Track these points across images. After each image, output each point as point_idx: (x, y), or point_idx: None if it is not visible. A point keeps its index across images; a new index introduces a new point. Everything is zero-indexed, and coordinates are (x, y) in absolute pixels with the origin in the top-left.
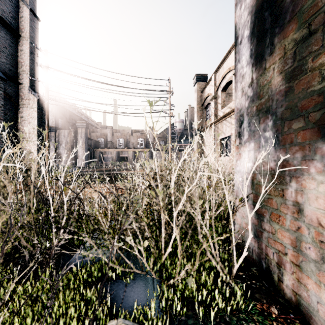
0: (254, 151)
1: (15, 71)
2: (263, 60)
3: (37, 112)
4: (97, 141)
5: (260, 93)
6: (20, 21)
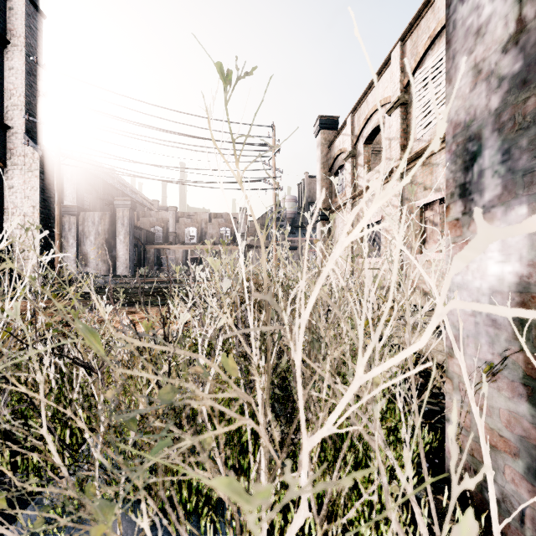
0: None
1: None
2: None
3: (39, 178)
4: (150, 232)
5: None
6: (8, 15)
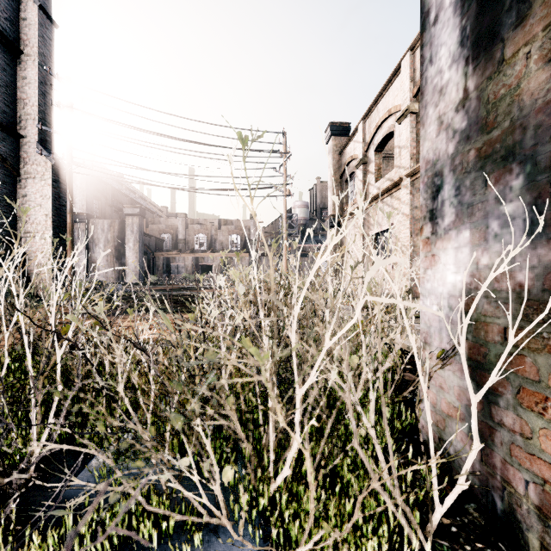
0: (471, 247)
1: (14, 114)
2: (496, 43)
3: (52, 187)
4: (160, 240)
5: (487, 118)
6: (22, 26)
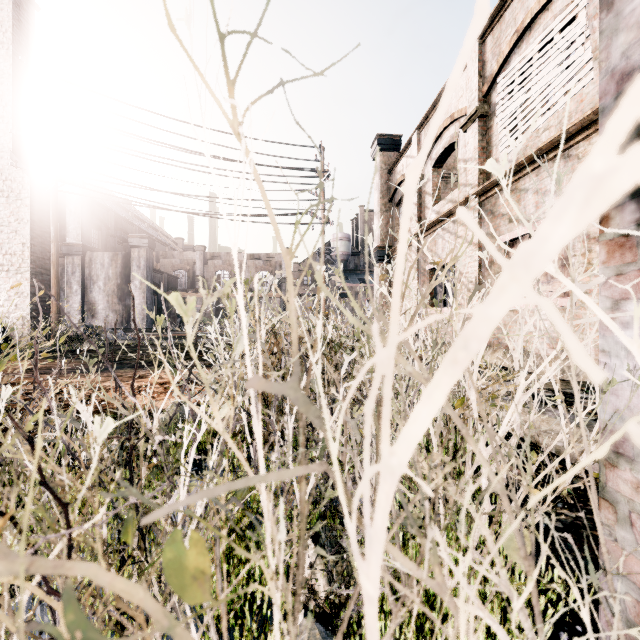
0: None
1: None
2: None
3: (30, 208)
4: (173, 277)
5: None
6: None
